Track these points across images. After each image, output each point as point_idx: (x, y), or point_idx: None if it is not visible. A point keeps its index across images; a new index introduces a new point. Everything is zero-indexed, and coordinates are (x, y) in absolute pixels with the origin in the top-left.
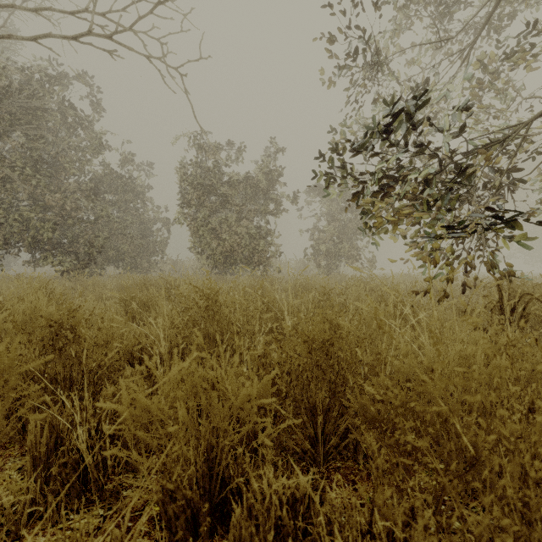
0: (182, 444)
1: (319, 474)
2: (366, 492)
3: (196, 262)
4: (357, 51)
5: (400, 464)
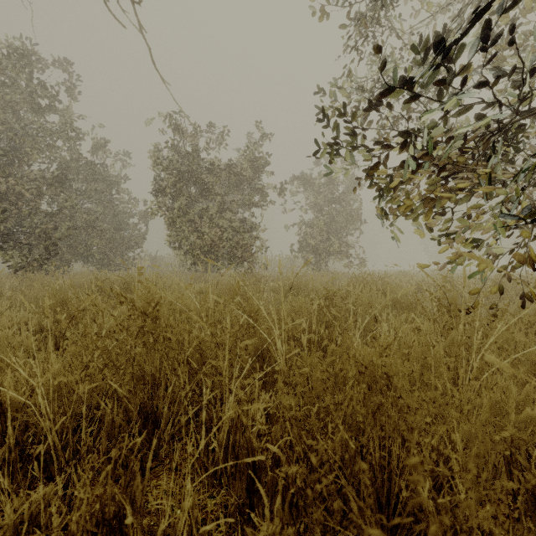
0: None
1: None
2: None
3: (176, 259)
4: None
5: None
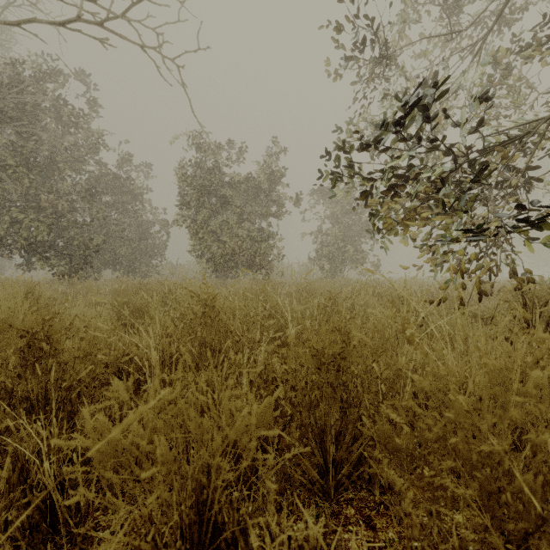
0: (162, 489)
1: (329, 508)
2: (384, 532)
3: (196, 266)
4: (364, 42)
5: (434, 513)
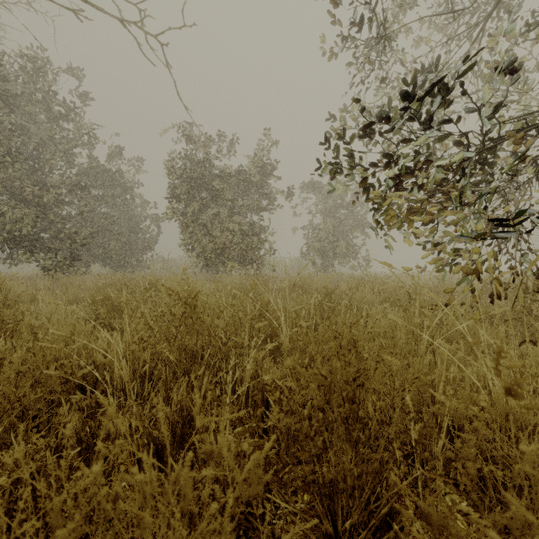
0: None
1: None
2: None
3: (187, 261)
4: (362, 20)
5: None
